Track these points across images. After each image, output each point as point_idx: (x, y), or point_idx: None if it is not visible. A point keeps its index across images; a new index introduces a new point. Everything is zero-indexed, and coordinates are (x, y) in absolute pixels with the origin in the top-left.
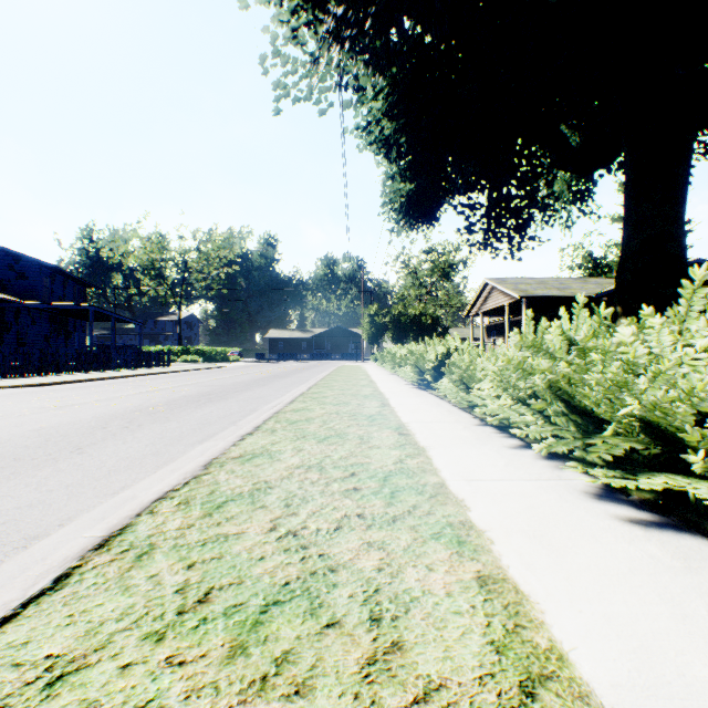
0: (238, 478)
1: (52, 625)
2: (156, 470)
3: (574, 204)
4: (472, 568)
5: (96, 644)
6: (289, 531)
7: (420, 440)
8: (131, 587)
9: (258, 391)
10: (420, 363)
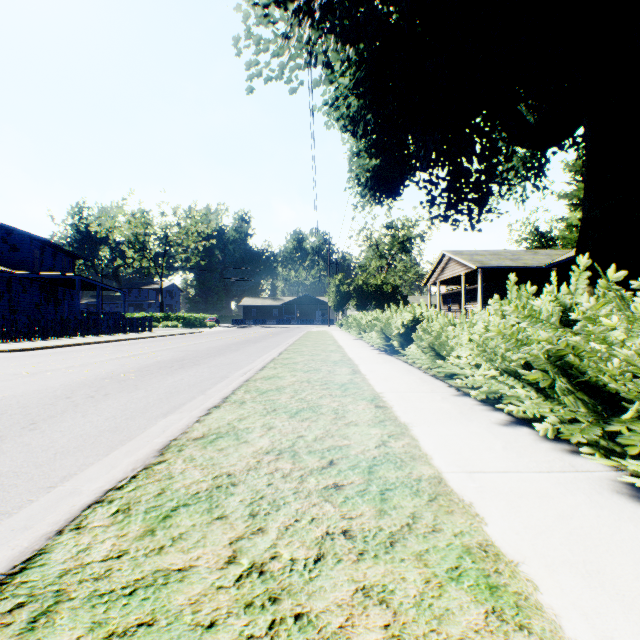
0: (196, 469)
1: None
2: (108, 453)
3: (529, 179)
4: None
5: None
6: (253, 564)
7: (400, 415)
8: None
9: (230, 356)
10: (387, 329)
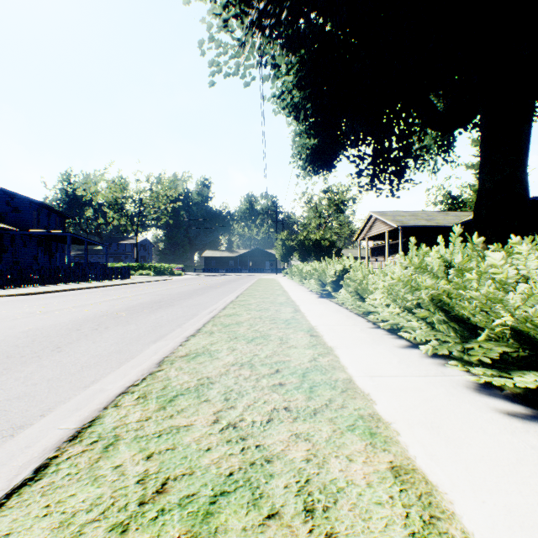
0: (185, 374)
1: (31, 516)
2: (119, 366)
3: (439, 154)
4: (385, 458)
5: (69, 536)
6: (229, 423)
7: (328, 341)
8: (99, 478)
9: (197, 299)
10: (323, 277)
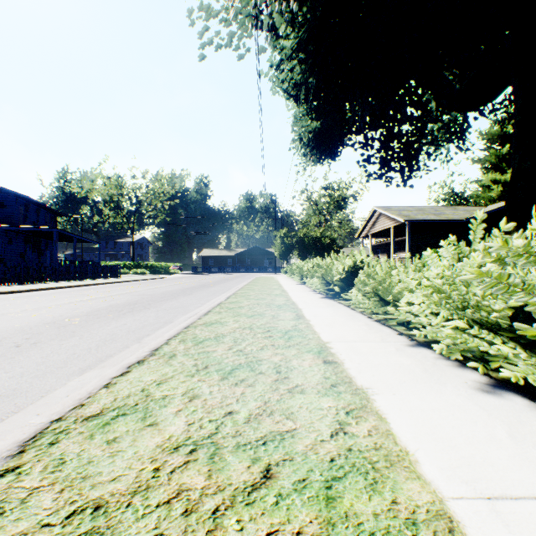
0: (51, 491)
1: None
2: None
3: (452, 141)
4: None
5: None
6: None
7: (354, 375)
8: None
9: (182, 299)
10: (329, 275)
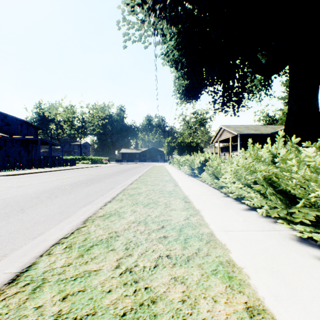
0: (101, 229)
1: None
2: (59, 223)
3: (262, 90)
4: (241, 299)
5: None
6: (127, 268)
7: (196, 205)
8: (22, 318)
9: (115, 178)
10: (192, 165)
